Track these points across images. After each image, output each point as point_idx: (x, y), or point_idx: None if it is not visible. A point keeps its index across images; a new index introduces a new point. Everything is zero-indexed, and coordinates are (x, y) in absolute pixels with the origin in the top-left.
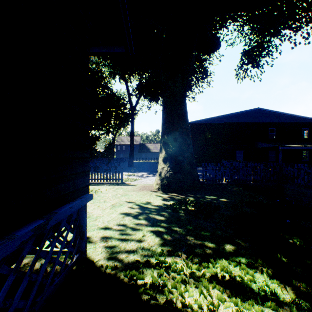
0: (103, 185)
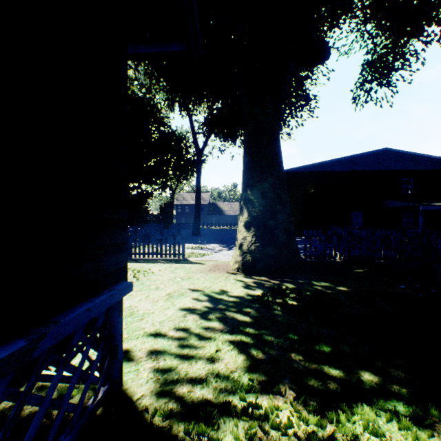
0: (155, 262)
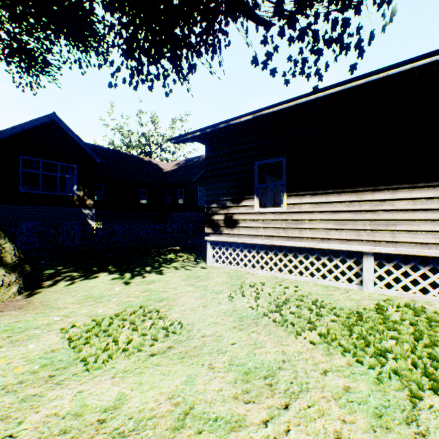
0: None
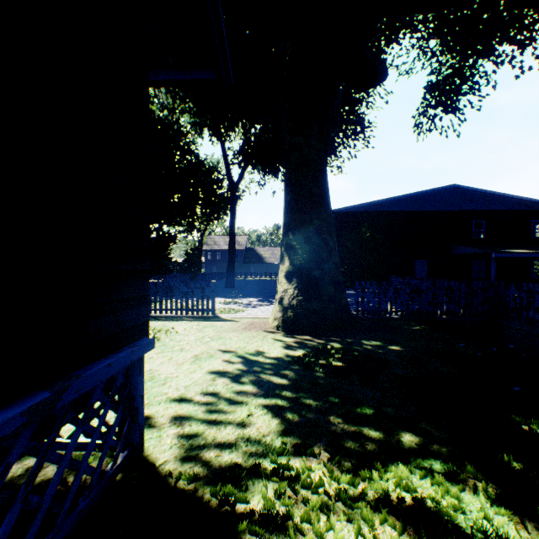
0: (180, 319)
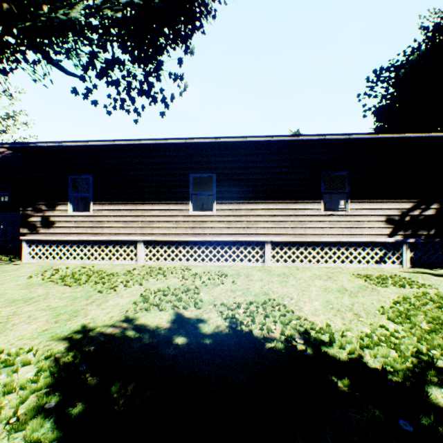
0: None
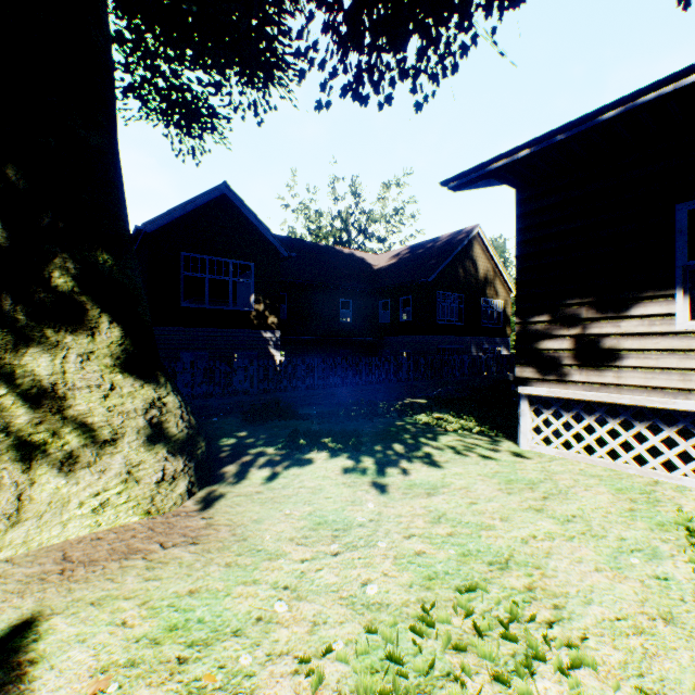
0: None
